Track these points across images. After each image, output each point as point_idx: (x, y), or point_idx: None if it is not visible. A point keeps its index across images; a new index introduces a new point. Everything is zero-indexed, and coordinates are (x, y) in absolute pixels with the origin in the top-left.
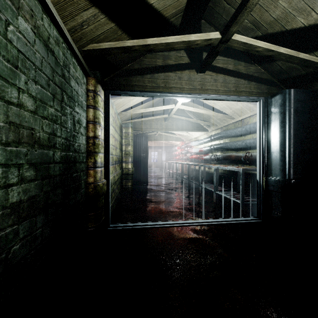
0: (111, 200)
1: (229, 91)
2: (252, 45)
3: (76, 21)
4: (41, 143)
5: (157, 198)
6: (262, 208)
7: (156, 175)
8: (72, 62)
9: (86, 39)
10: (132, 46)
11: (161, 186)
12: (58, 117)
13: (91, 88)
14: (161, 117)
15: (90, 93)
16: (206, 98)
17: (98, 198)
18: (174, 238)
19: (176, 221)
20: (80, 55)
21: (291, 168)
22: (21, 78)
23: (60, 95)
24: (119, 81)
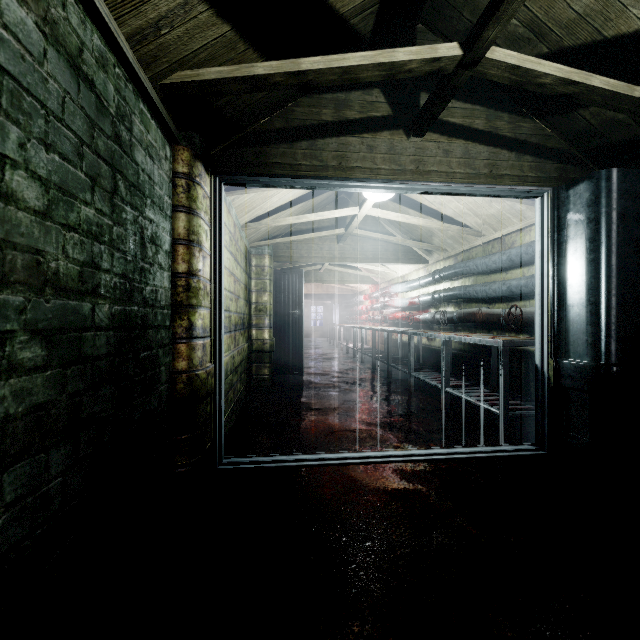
0: (225, 406)
1: (477, 175)
2: (530, 72)
3: (144, 17)
4: (61, 285)
5: (323, 403)
6: (546, 425)
7: (320, 352)
8: (138, 110)
9: (169, 59)
10: (268, 76)
11: (330, 376)
12: (104, 227)
13: (181, 168)
14: (330, 233)
15: (179, 179)
16: (428, 190)
17: (196, 404)
18: (358, 490)
19: (363, 452)
20: (157, 96)
21: (613, 340)
22: (9, 133)
23: (110, 180)
24: (242, 156)
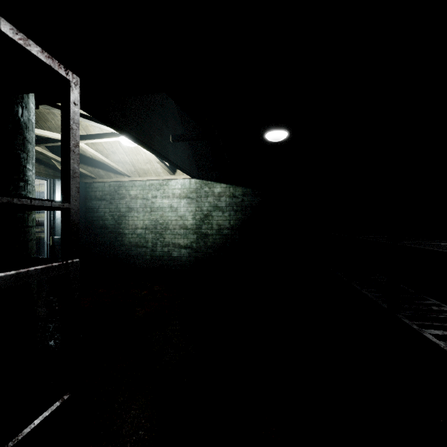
0: None
1: None
2: (44, 154)
3: None
4: None
5: None
6: None
7: None
8: None
9: None
10: None
11: None
12: None
13: None
14: None
15: None
16: None
17: None
18: None
19: None
20: None
21: None
22: None
23: None
24: None
